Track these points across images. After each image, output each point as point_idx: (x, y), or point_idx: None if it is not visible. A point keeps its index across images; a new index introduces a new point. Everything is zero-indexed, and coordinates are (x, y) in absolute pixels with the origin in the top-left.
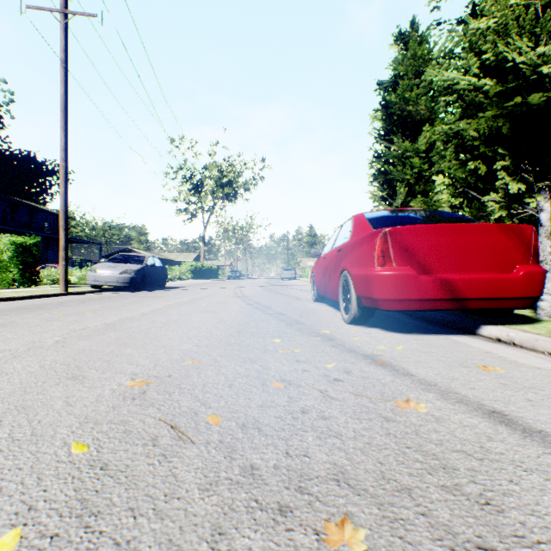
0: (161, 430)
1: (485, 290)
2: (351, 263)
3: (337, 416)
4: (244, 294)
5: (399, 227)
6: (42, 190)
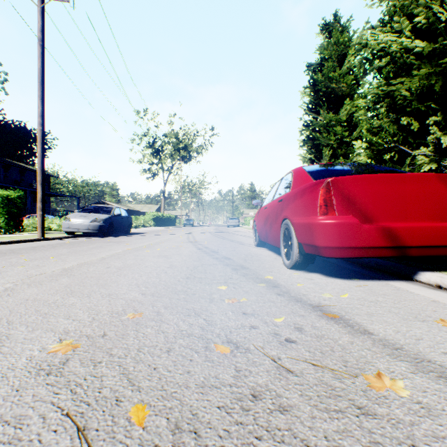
0: (61, 438)
1: (427, 238)
2: (293, 212)
3: (299, 405)
4: (195, 239)
5: (341, 177)
6: (31, 153)
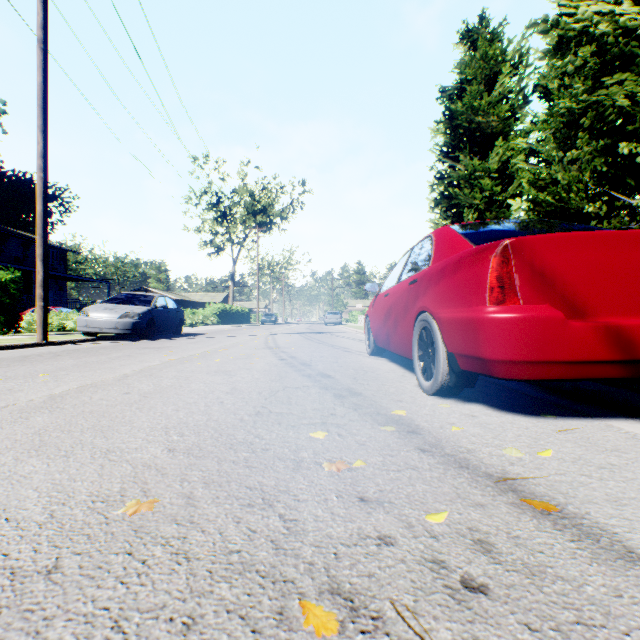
0: None
1: None
2: (438, 301)
3: None
4: (277, 343)
5: (529, 237)
6: None
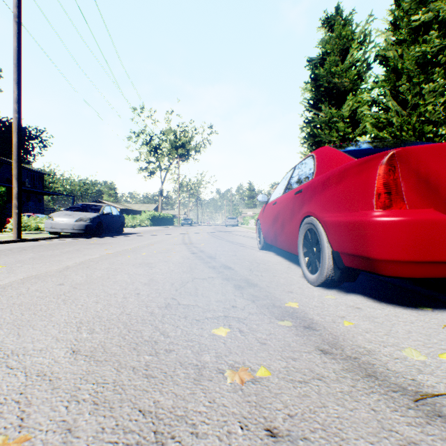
0: None
1: None
2: (323, 206)
3: None
4: (191, 240)
5: (414, 147)
6: (26, 152)
